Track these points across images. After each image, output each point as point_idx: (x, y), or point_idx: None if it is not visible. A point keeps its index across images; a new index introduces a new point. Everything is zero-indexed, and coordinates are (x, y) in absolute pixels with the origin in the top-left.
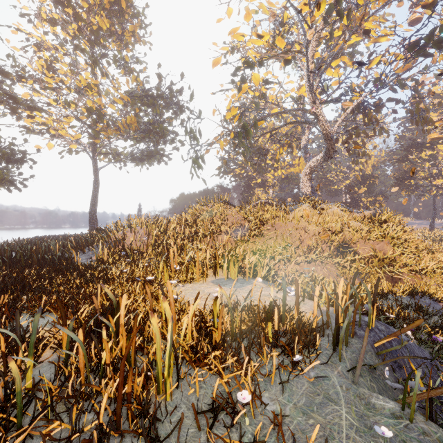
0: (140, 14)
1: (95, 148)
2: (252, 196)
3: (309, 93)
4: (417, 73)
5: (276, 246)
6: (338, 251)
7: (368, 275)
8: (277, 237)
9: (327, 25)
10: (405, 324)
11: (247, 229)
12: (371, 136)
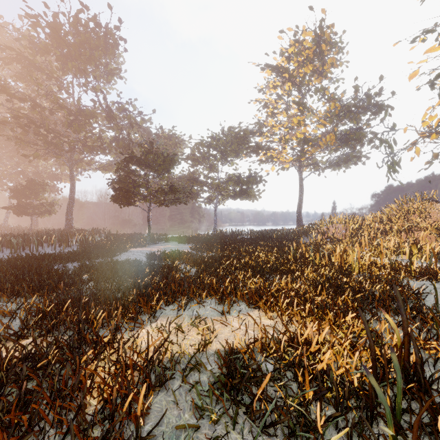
0: (337, 44)
1: (301, 164)
2: None
3: None
4: None
5: None
6: None
7: None
8: None
9: None
10: None
11: None
12: None
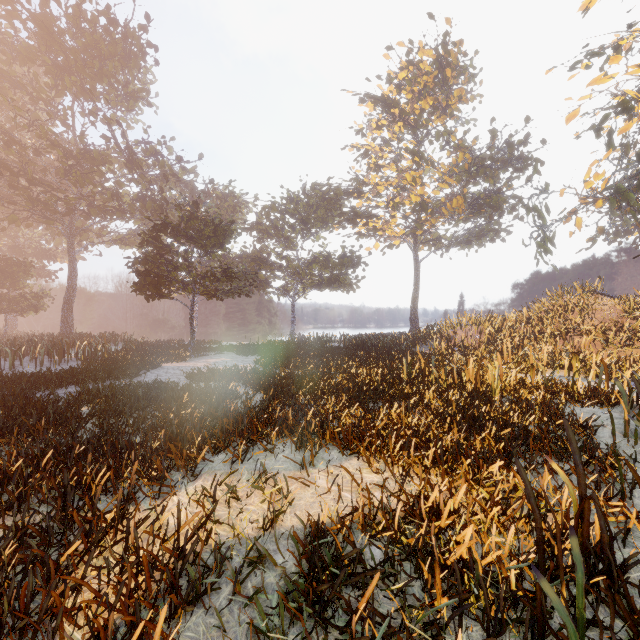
0: (467, 69)
1: (416, 239)
2: None
3: None
4: None
5: None
6: None
7: None
8: None
9: None
10: None
11: (628, 329)
12: None
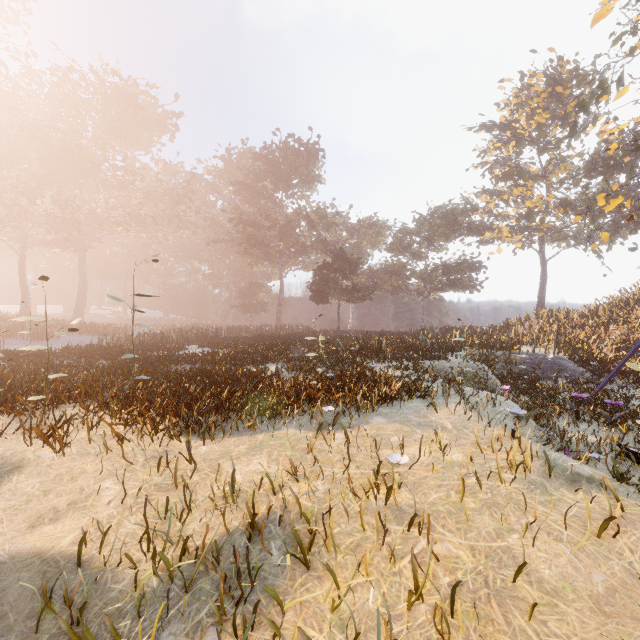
0: (587, 74)
1: (542, 240)
2: None
3: None
4: None
5: None
6: None
7: None
8: None
9: None
10: (551, 353)
11: None
12: None
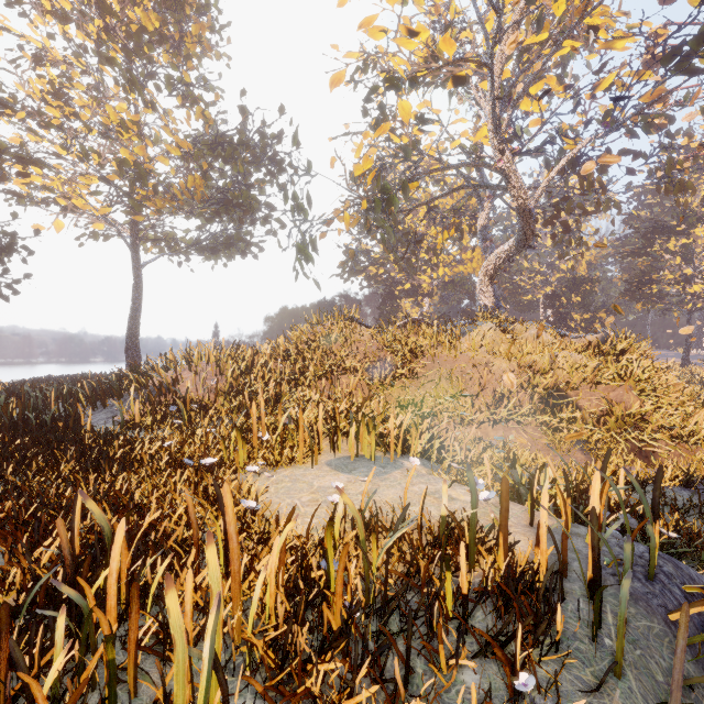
0: (210, 8)
1: (137, 230)
2: (396, 311)
3: (493, 136)
4: (672, 104)
5: (439, 394)
6: (546, 403)
7: (599, 445)
8: (441, 379)
9: (528, 12)
10: None
11: (390, 365)
12: (591, 212)
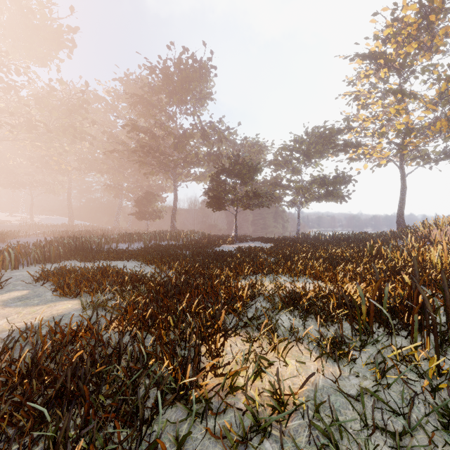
0: None
1: (402, 158)
2: None
3: None
4: None
5: None
6: None
7: None
8: None
9: None
10: None
11: None
12: None
